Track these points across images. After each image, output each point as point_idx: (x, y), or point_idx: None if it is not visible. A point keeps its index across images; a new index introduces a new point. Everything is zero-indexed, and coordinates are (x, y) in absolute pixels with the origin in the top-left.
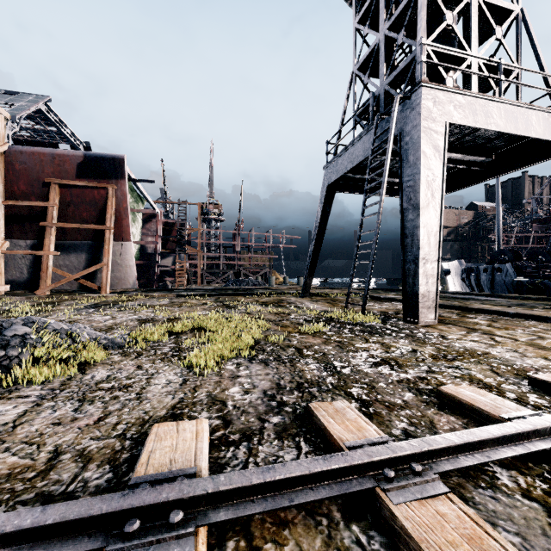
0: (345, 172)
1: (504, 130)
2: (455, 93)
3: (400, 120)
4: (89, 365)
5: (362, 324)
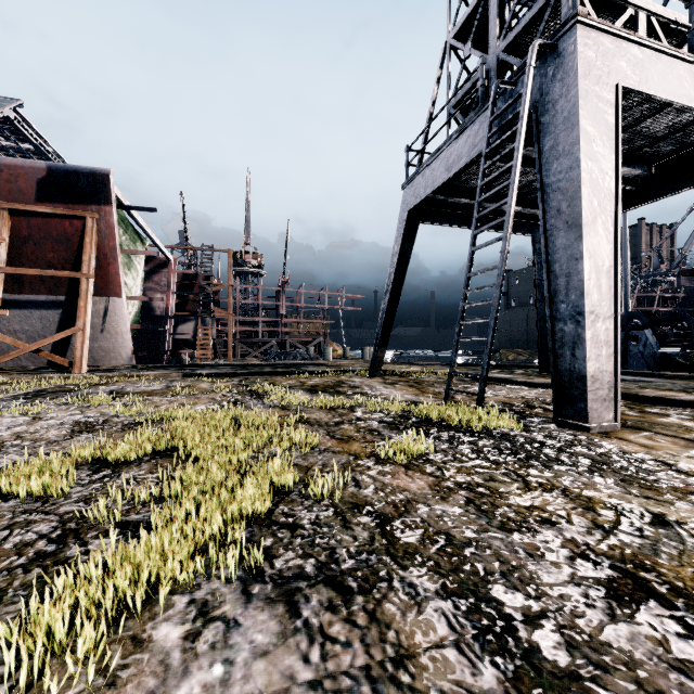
0: (434, 193)
1: None
2: (628, 41)
3: (536, 88)
4: None
5: (486, 431)
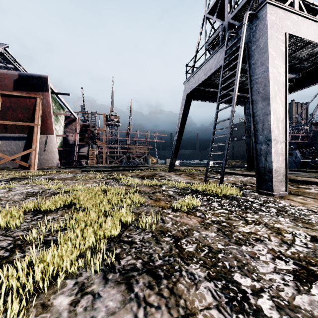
0: (199, 86)
1: None
2: (291, 12)
3: (247, 35)
4: None
5: (224, 196)
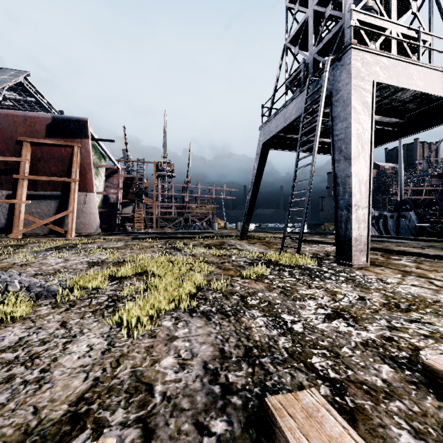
0: (278, 132)
1: (424, 90)
2: (381, 55)
3: (331, 81)
4: (8, 321)
5: (299, 266)
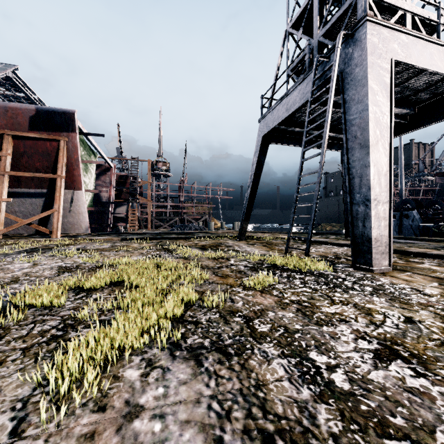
0: (279, 124)
1: None
2: (399, 31)
3: (341, 61)
4: None
5: (310, 271)
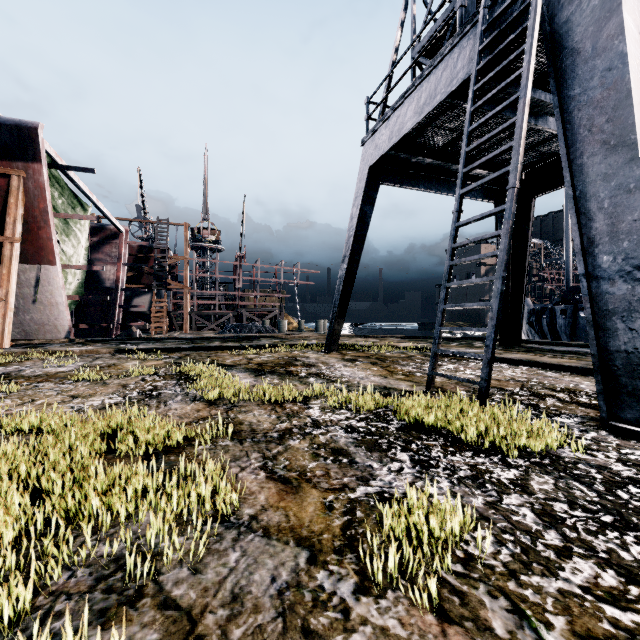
0: (397, 150)
1: None
2: None
3: None
4: None
5: (519, 449)
